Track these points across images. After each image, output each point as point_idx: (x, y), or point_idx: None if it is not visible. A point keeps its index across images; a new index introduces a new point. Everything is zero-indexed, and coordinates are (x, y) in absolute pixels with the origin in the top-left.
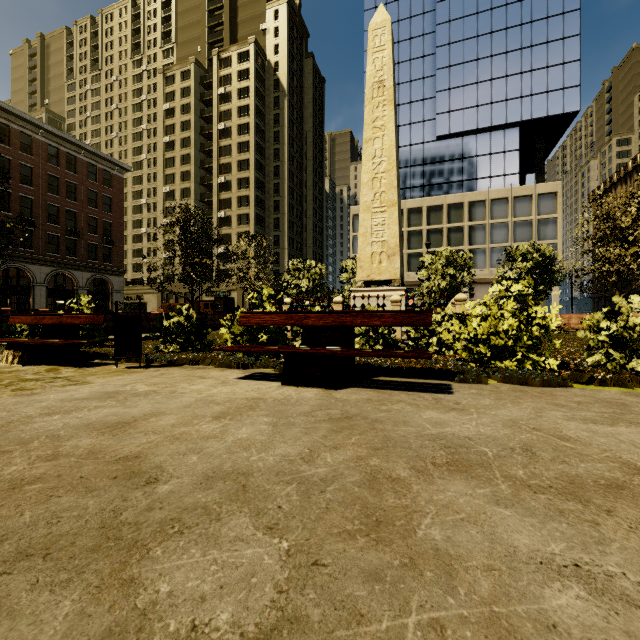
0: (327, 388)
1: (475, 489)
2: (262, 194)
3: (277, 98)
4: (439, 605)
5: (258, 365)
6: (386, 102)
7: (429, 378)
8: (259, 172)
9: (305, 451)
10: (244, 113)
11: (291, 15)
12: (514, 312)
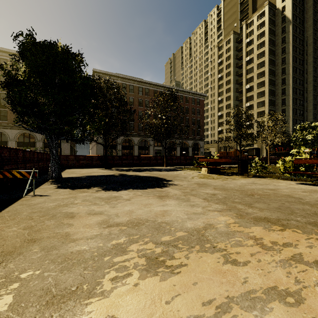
0: None
1: None
2: (273, 87)
3: (283, 27)
4: None
5: (301, 180)
6: None
7: None
8: (271, 75)
9: None
10: (261, 46)
11: None
12: None
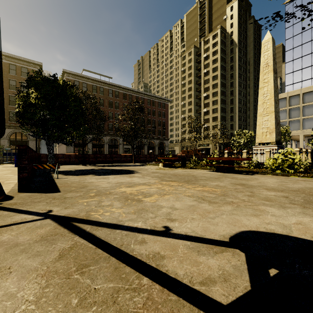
0: (224, 173)
1: (230, 178)
2: (224, 97)
3: (232, 49)
4: (217, 179)
5: (212, 169)
6: (269, 71)
7: (254, 173)
8: (222, 87)
9: (213, 176)
10: (215, 62)
11: (239, 4)
12: (282, 157)
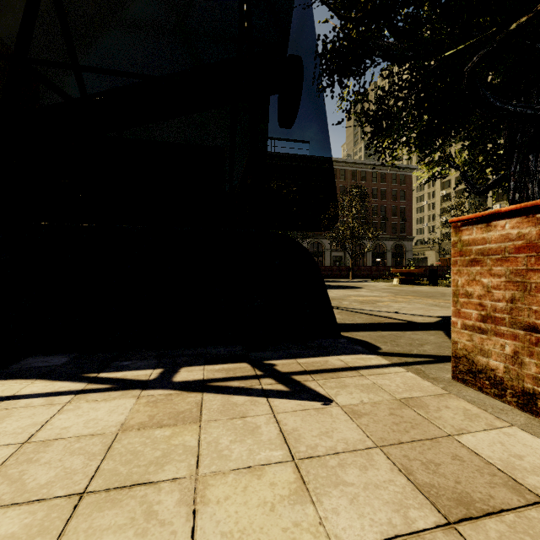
0: None
1: None
2: None
3: None
4: None
5: None
6: None
7: None
8: None
9: None
10: None
11: None
12: None
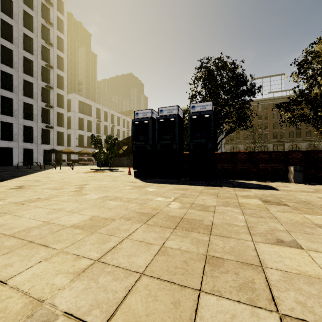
0: None
1: None
2: None
3: None
4: None
5: None
6: None
7: None
8: None
9: None
10: None
11: None
12: None
